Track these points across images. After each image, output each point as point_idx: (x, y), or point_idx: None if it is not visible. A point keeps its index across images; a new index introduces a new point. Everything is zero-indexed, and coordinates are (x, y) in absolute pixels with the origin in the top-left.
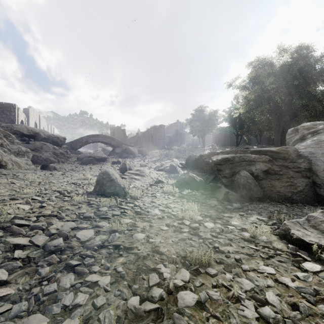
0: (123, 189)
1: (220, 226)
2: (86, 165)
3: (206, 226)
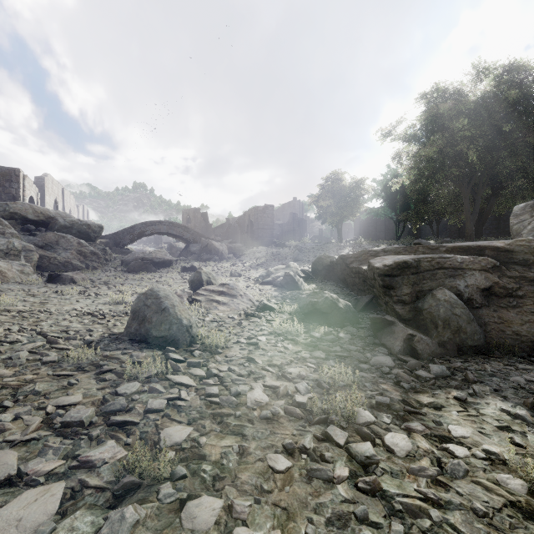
0: (187, 328)
1: (428, 445)
2: (136, 274)
3: (392, 448)
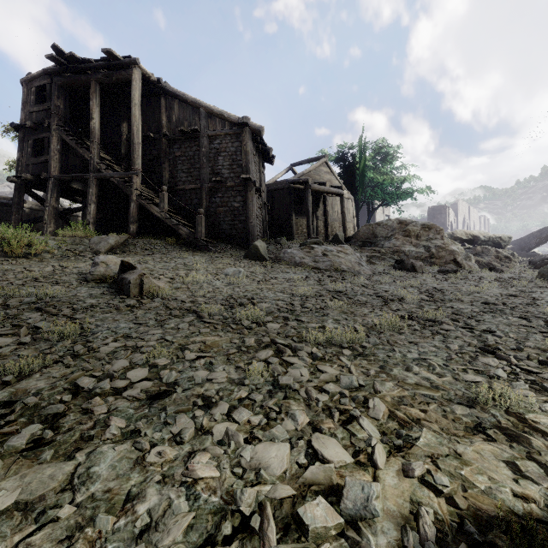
0: None
1: None
2: None
3: None
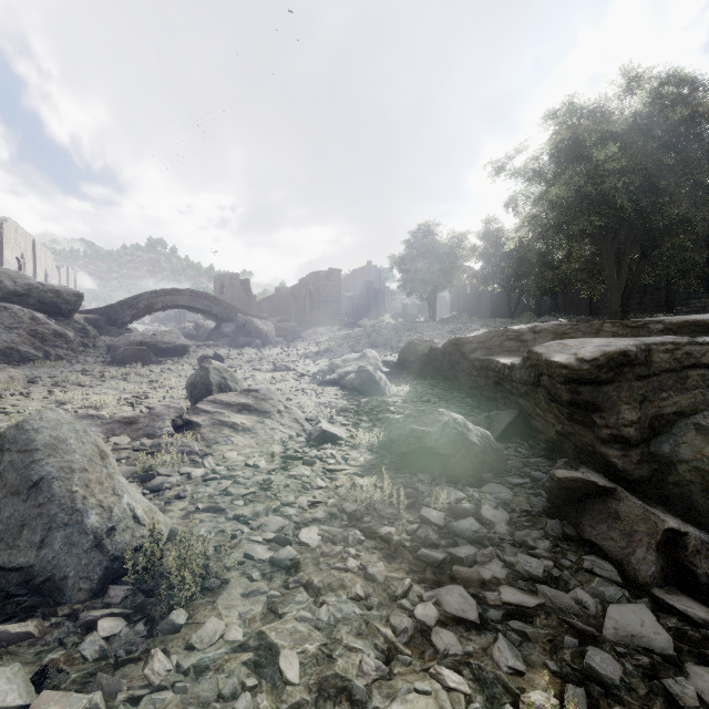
0: (96, 539)
1: None
2: (123, 368)
3: None
